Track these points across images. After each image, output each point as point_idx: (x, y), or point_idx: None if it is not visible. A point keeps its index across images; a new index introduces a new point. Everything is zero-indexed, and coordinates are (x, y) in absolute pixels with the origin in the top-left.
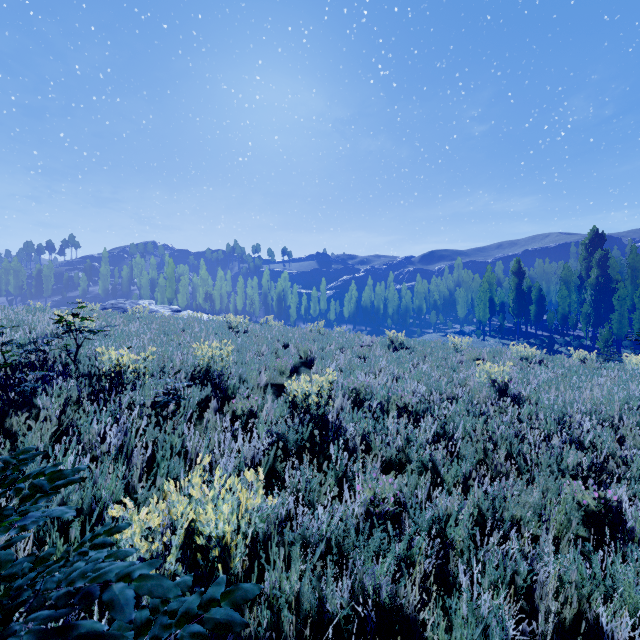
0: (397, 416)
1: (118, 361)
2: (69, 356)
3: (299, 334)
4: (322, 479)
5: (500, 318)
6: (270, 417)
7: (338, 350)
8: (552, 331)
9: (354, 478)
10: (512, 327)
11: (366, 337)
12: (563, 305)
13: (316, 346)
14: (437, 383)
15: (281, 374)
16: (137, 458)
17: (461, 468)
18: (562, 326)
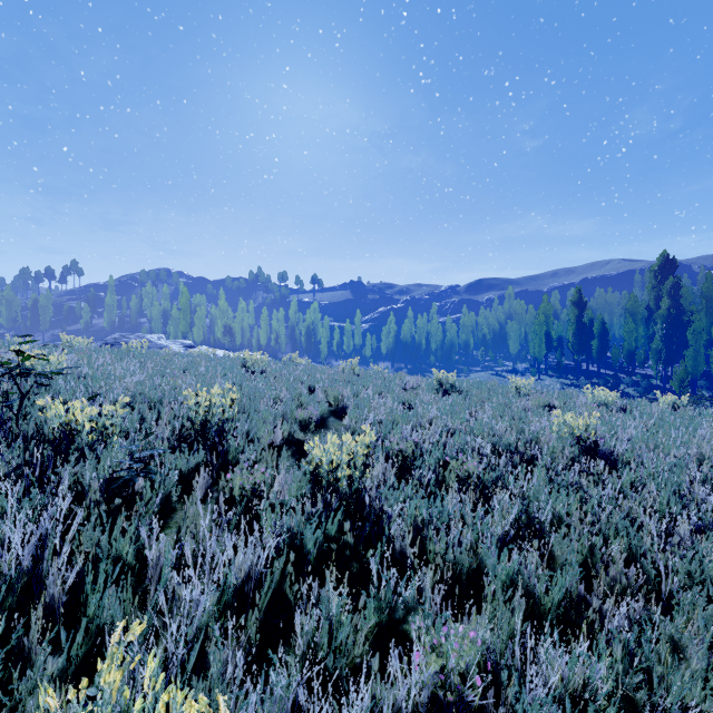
0: (458, 490)
1: (74, 416)
2: (10, 408)
3: (329, 375)
4: (356, 607)
5: (558, 355)
6: (284, 494)
7: (376, 395)
8: (616, 369)
9: (406, 611)
10: (571, 365)
11: (409, 378)
12: (629, 340)
13: (349, 390)
14: (505, 440)
15: (303, 429)
16: (52, 588)
17: (565, 583)
18: (628, 364)
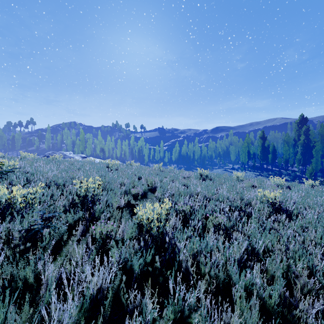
0: (214, 232)
1: (15, 194)
2: None
3: (148, 171)
4: (161, 306)
5: (253, 161)
6: (124, 234)
7: (171, 181)
8: (280, 168)
9: (191, 312)
10: (259, 166)
11: (186, 172)
12: (286, 154)
13: (157, 178)
14: (235, 204)
15: (135, 198)
16: None
17: (277, 289)
18: (285, 165)
